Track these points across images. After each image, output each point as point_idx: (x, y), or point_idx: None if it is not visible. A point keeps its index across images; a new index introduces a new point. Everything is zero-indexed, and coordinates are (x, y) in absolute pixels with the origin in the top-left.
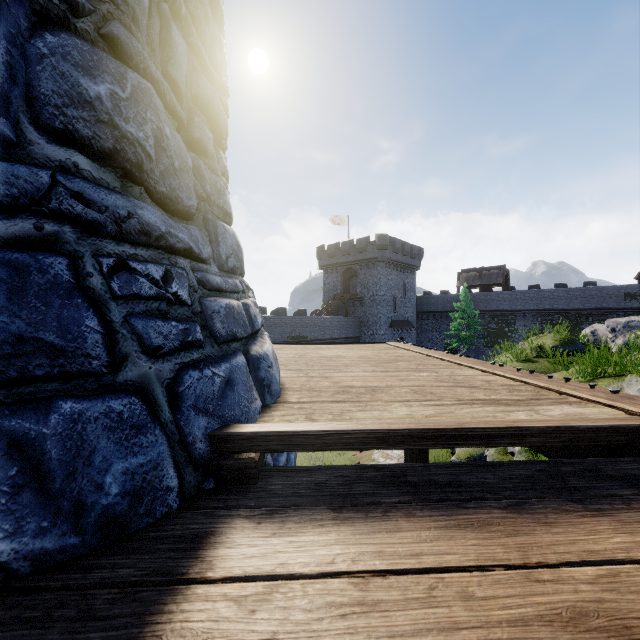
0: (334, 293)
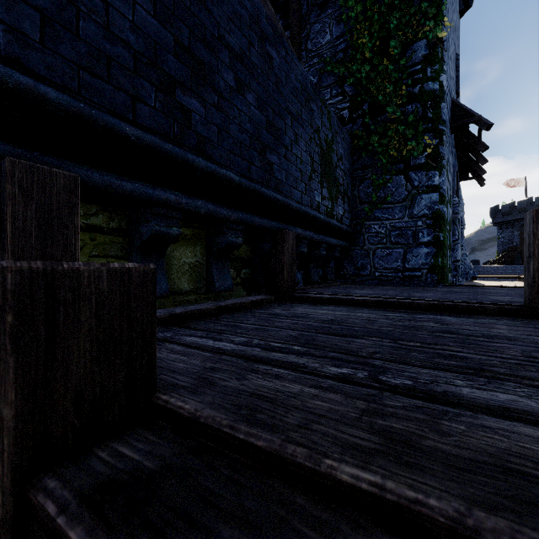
0: (509, 245)
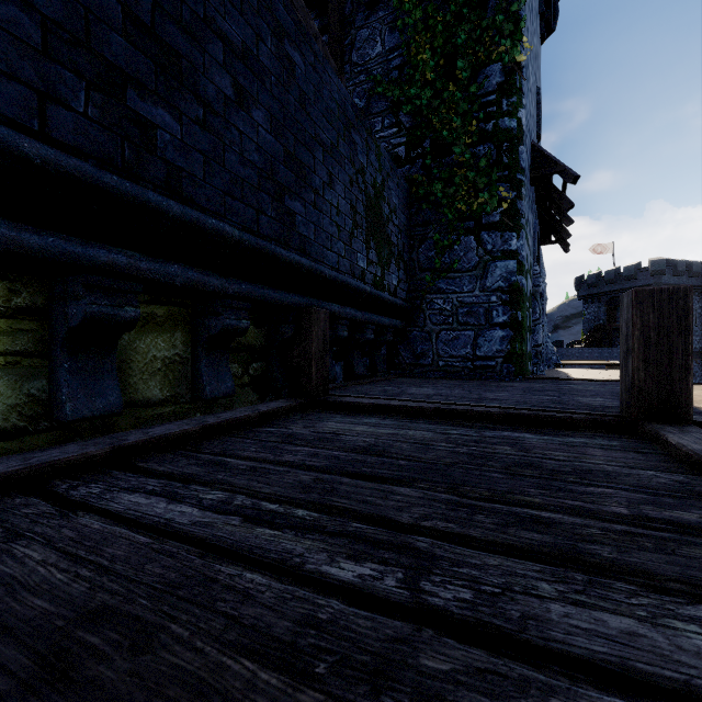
0: (595, 323)
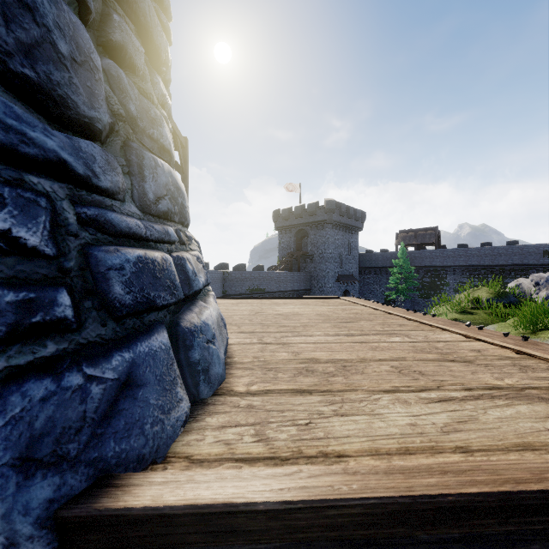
0: (288, 251)
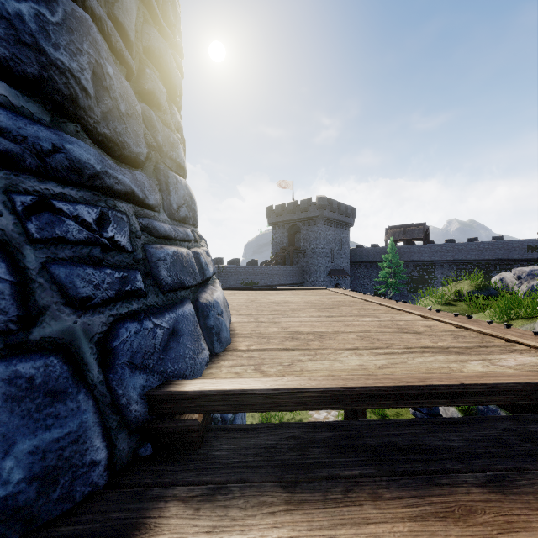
0: (281, 246)
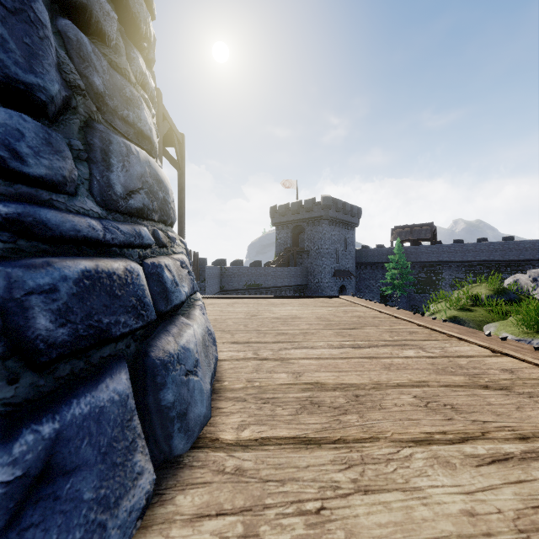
0: (285, 247)
